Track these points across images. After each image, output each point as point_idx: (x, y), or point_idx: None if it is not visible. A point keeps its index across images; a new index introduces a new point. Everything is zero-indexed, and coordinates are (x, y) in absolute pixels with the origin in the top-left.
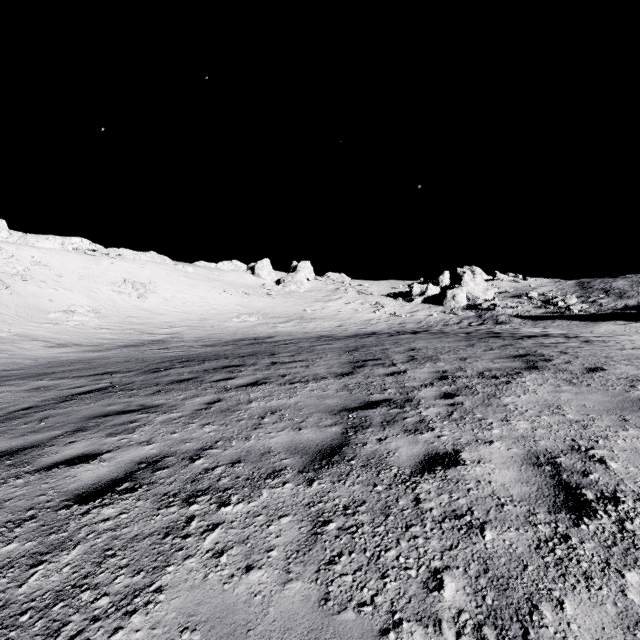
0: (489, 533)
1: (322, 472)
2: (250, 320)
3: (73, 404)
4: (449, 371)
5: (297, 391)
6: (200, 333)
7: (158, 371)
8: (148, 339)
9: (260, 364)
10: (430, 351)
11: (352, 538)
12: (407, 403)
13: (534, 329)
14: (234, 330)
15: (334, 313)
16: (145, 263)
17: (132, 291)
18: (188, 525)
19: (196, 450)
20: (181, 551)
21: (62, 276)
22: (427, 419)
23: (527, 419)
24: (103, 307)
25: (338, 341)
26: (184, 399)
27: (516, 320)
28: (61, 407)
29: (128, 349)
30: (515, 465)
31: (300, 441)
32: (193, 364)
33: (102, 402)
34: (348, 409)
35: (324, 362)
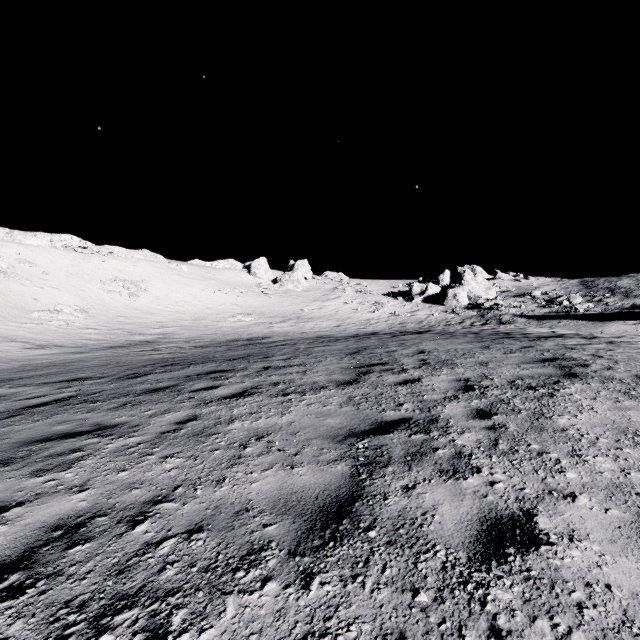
0: None
1: (326, 556)
2: (245, 320)
3: (17, 421)
4: (472, 379)
5: (291, 405)
6: (192, 333)
7: (135, 377)
8: (137, 340)
9: (251, 369)
10: (442, 354)
11: None
12: (432, 425)
13: (541, 329)
14: (228, 330)
15: (332, 313)
16: (137, 261)
17: (123, 290)
18: None
19: (143, 503)
20: None
21: (49, 274)
22: (466, 452)
23: (606, 453)
24: (91, 306)
25: (338, 342)
26: (152, 416)
27: (520, 320)
28: (0, 425)
29: (113, 351)
30: (633, 546)
31: (293, 489)
32: (176, 368)
33: (52, 419)
34: (356, 433)
35: (323, 367)
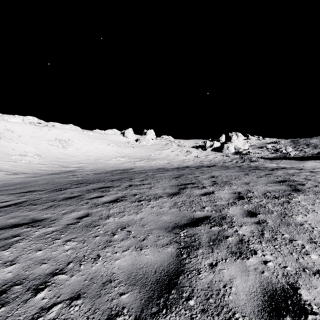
0: None
1: None
2: (121, 160)
3: None
4: (242, 192)
5: (142, 208)
6: (94, 167)
7: (60, 190)
8: (65, 170)
9: (122, 186)
10: (224, 178)
11: None
12: (223, 220)
13: (272, 164)
14: (113, 165)
15: (165, 156)
16: (67, 130)
17: (59, 144)
18: None
19: (46, 275)
20: None
21: (21, 136)
22: (245, 239)
23: None
24: (42, 153)
25: (168, 171)
26: (64, 213)
27: (261, 160)
28: None
29: (52, 176)
30: None
31: (140, 265)
32: (83, 185)
33: (9, 215)
34: (179, 226)
35: (161, 185)
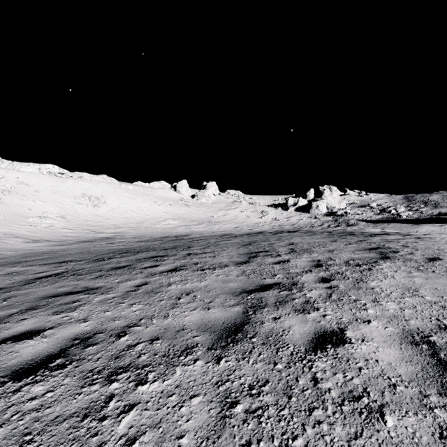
0: (389, 418)
1: (228, 349)
2: (173, 223)
3: (33, 286)
4: (322, 260)
5: (206, 276)
6: (137, 232)
7: (103, 260)
8: (99, 236)
9: (179, 255)
10: (305, 245)
11: (259, 423)
12: (293, 286)
13: (375, 229)
14: (161, 230)
15: (232, 218)
16: (98, 183)
17: (89, 202)
18: (106, 405)
19: (123, 327)
20: (95, 437)
21: (38, 192)
22: (312, 300)
23: (394, 300)
24: (68, 214)
25: (236, 238)
26: (119, 282)
27: (362, 223)
28: (24, 288)
29: (84, 244)
30: (395, 344)
31: (209, 319)
32: (129, 255)
33: (56, 284)
34: (247, 291)
35: (226, 253)
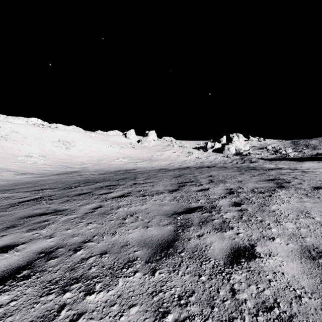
0: None
1: (162, 263)
2: (124, 161)
3: (16, 208)
4: (234, 189)
5: (146, 201)
6: (97, 167)
7: (70, 188)
8: (70, 170)
9: (127, 184)
10: (220, 177)
11: None
12: (213, 209)
13: (271, 165)
14: (115, 166)
15: (167, 157)
16: (70, 131)
17: (63, 146)
18: (58, 314)
19: (79, 243)
20: None
21: (26, 138)
22: (227, 220)
23: (291, 221)
24: (47, 154)
25: (169, 171)
26: (80, 206)
27: (261, 160)
28: (8, 210)
29: (58, 176)
30: (296, 258)
31: (147, 236)
32: (90, 184)
33: (33, 207)
34: (177, 213)
35: (162, 183)
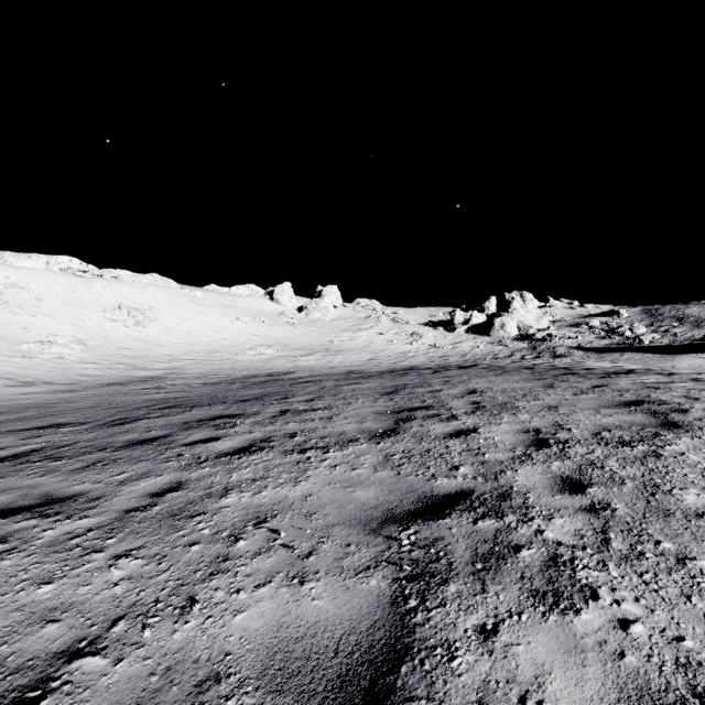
0: None
1: None
2: (267, 352)
3: None
4: (544, 430)
5: (309, 468)
6: (205, 368)
7: (122, 423)
8: (140, 375)
9: (264, 413)
10: (498, 395)
11: None
12: (505, 503)
13: (602, 363)
14: (247, 364)
15: (365, 344)
16: (145, 286)
17: (128, 318)
18: None
19: (51, 658)
20: None
21: (43, 300)
22: (564, 554)
23: None
24: (90, 337)
25: (371, 379)
26: (122, 482)
27: (577, 352)
28: None
29: (110, 388)
30: None
31: (298, 629)
32: (175, 412)
33: None
34: (398, 517)
35: (353, 411)
